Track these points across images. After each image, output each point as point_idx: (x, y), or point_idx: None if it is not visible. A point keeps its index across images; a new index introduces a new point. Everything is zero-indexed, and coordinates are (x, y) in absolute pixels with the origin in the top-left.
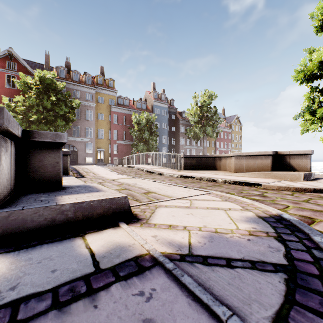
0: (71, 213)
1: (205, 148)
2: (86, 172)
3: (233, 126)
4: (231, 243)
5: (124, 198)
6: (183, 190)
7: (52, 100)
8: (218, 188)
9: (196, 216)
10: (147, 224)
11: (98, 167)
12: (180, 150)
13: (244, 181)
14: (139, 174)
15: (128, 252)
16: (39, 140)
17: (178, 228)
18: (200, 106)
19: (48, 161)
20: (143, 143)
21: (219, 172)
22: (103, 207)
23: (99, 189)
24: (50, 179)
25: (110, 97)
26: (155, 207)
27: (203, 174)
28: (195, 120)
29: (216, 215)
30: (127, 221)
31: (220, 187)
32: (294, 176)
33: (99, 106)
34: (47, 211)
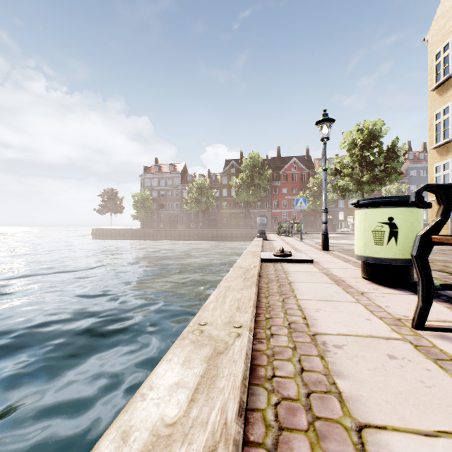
0: None
1: None
2: None
3: None
4: None
5: None
6: None
7: None
8: None
9: None
10: None
11: None
12: None
13: None
14: None
15: None
16: None
17: None
18: None
19: None
20: None
21: None
22: None
23: None
24: None
25: None
26: None
27: None
28: None
29: None
30: None
31: None
32: None
33: None
34: None
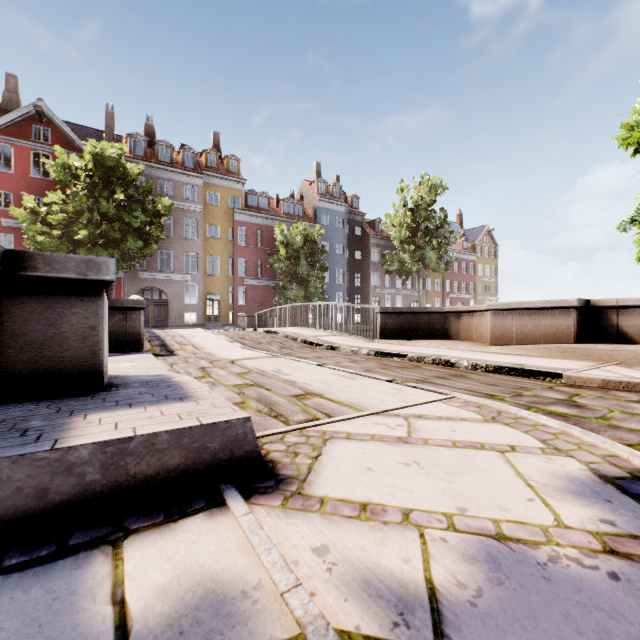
0: (94, 469)
1: (422, 294)
2: (178, 344)
3: (480, 249)
4: (564, 589)
5: (243, 422)
6: (385, 389)
7: (118, 200)
8: (463, 383)
9: (429, 473)
10: (300, 500)
11: (205, 332)
12: (371, 297)
13: (519, 367)
14: (287, 347)
15: (238, 629)
16: (46, 275)
17: (389, 519)
18: (412, 209)
19: (69, 324)
20: (297, 283)
21: (458, 345)
22: (186, 450)
23: (188, 392)
24: (75, 367)
25: (231, 192)
26: (322, 439)
27: (423, 348)
28: (401, 237)
29: (484, 470)
30: (250, 486)
31: (467, 380)
32: (632, 356)
33: (209, 210)
34: (24, 468)
